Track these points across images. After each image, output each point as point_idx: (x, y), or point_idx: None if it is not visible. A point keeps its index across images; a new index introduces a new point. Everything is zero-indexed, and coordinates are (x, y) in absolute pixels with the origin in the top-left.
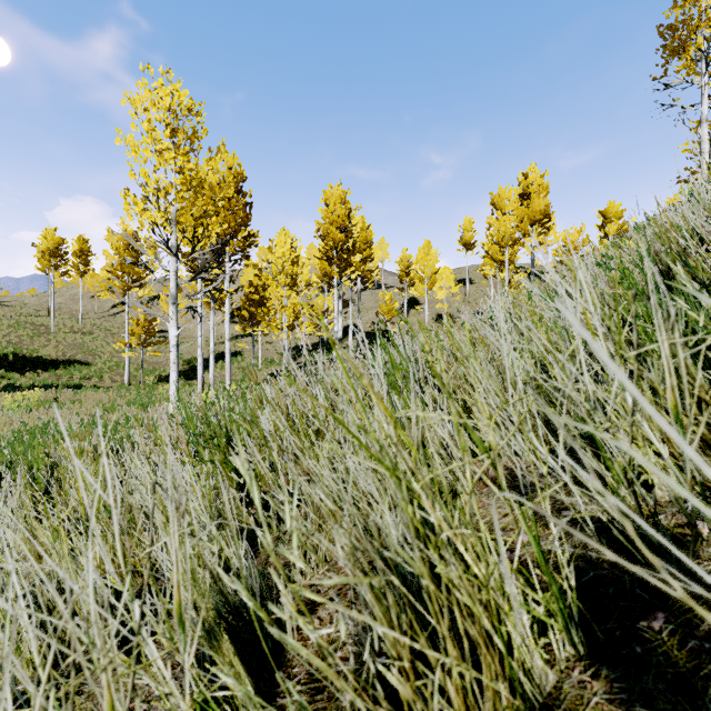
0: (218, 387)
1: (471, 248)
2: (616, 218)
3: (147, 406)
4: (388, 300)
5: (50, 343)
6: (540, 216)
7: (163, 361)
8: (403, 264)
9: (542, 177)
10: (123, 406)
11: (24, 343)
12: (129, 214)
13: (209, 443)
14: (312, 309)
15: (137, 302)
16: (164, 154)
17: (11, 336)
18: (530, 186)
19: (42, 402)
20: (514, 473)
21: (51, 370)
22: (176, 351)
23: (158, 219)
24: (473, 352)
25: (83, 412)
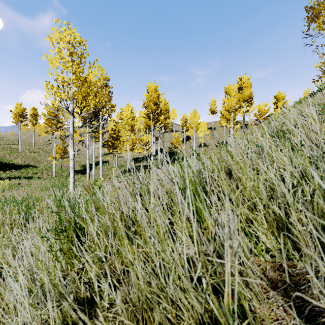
0: (97, 177)
1: (214, 113)
2: (281, 99)
3: (61, 188)
4: (176, 137)
5: (18, 157)
6: (247, 98)
7: None
8: (183, 120)
9: (248, 79)
10: (50, 187)
11: (6, 157)
12: (48, 94)
13: (59, 237)
14: (141, 141)
15: (53, 138)
16: (66, 64)
17: (0, 153)
18: (243, 84)
19: (12, 185)
20: (294, 279)
21: (18, 170)
22: (72, 162)
23: (63, 96)
24: (256, 178)
25: (29, 191)
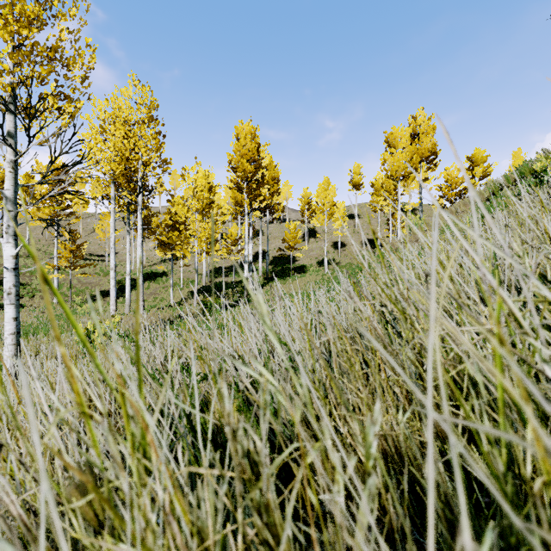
0: None
1: (359, 188)
2: (481, 162)
3: (31, 335)
4: (292, 229)
5: None
6: (427, 153)
7: (96, 281)
8: (304, 201)
9: (429, 119)
10: None
11: None
12: None
13: None
14: (227, 236)
15: None
16: None
17: None
18: (418, 127)
19: None
20: None
21: None
22: (12, 277)
23: None
24: None
25: None
